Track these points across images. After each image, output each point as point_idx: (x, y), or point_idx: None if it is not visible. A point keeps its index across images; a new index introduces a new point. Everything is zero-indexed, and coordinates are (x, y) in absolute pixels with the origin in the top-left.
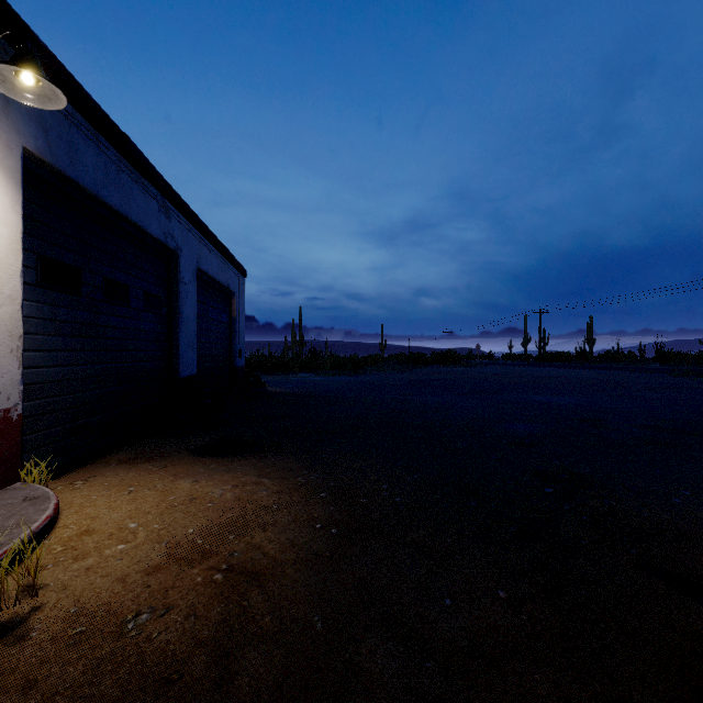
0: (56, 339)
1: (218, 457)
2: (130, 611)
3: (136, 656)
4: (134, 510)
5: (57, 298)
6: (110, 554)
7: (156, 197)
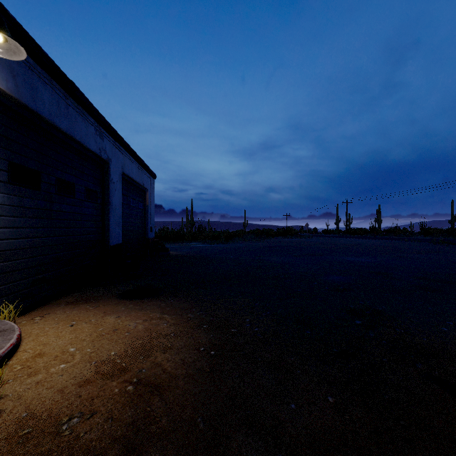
0: (22, 220)
1: (134, 299)
2: (65, 415)
3: (67, 451)
4: (74, 338)
5: (23, 191)
6: (54, 371)
7: (93, 124)
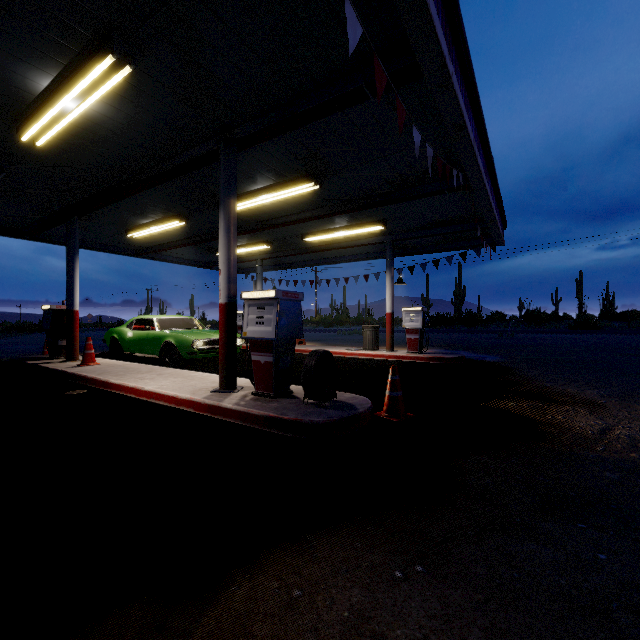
0: None
1: None
2: None
3: None
4: None
5: None
6: None
7: None
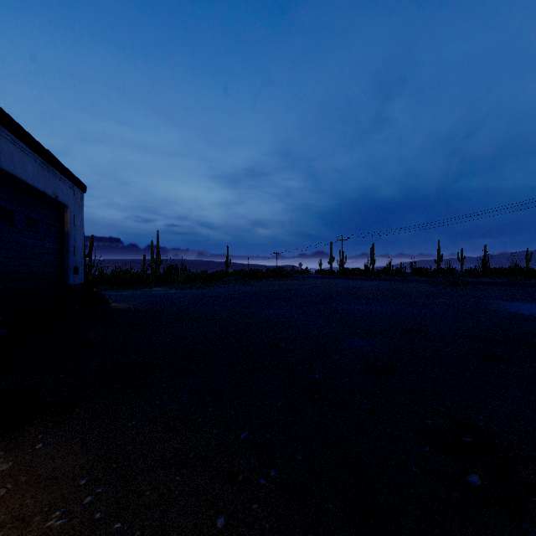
0: None
1: None
2: None
3: None
4: None
5: None
6: None
7: None
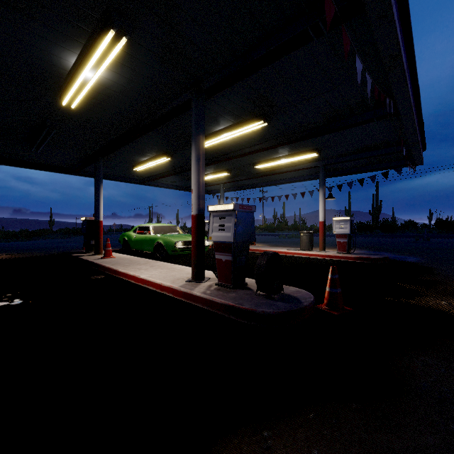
0: None
1: None
2: None
3: None
4: None
5: None
6: None
7: None
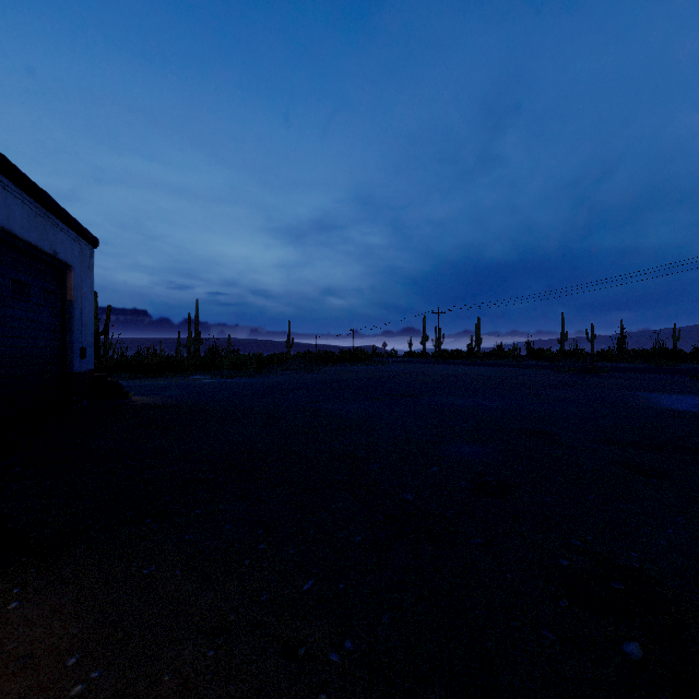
0: None
1: None
2: None
3: None
4: None
5: None
6: None
7: None
